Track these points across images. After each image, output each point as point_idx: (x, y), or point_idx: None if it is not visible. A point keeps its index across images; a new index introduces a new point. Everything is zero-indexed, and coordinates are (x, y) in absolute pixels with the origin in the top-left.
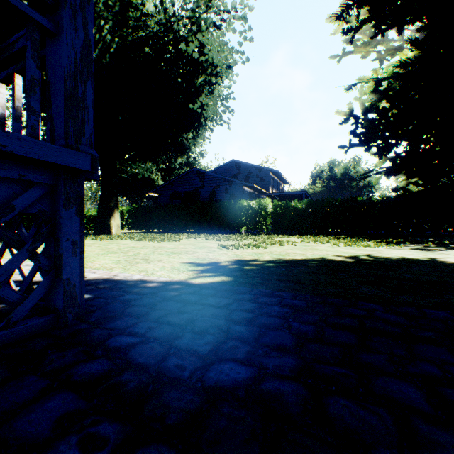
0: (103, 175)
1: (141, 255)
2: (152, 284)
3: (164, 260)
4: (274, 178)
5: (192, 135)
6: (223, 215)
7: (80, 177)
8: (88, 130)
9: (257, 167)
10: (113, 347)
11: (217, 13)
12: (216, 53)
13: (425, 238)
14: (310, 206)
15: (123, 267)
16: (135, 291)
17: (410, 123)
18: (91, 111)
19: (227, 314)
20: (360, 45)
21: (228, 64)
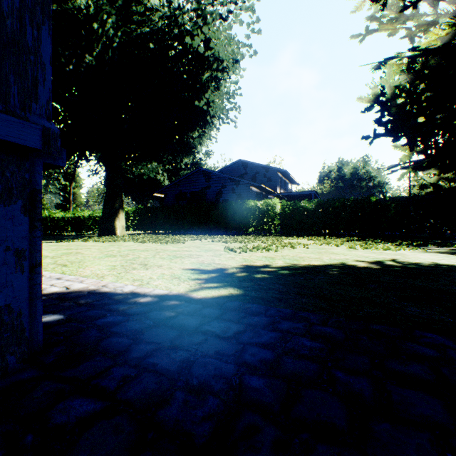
0: (108, 175)
1: (140, 259)
2: (145, 299)
3: (165, 266)
4: (281, 178)
5: (198, 133)
6: (230, 216)
7: (35, 161)
8: (43, 94)
9: (264, 166)
10: (57, 424)
11: (223, 4)
12: (223, 47)
13: (446, 240)
14: (320, 206)
15: (117, 275)
16: (121, 309)
17: (454, 104)
18: (49, 69)
19: (237, 352)
20: (386, 21)
21: (235, 58)
